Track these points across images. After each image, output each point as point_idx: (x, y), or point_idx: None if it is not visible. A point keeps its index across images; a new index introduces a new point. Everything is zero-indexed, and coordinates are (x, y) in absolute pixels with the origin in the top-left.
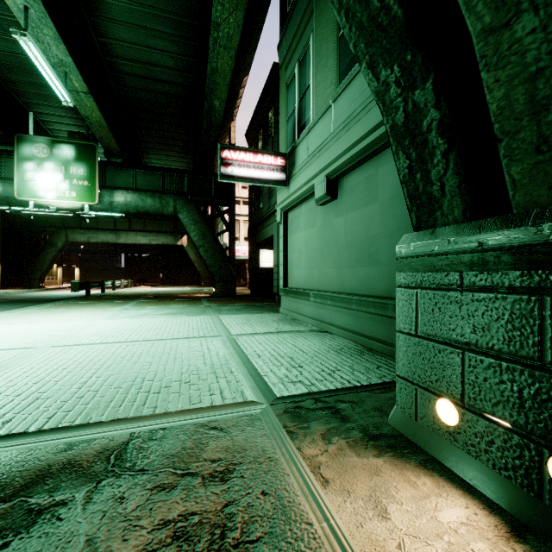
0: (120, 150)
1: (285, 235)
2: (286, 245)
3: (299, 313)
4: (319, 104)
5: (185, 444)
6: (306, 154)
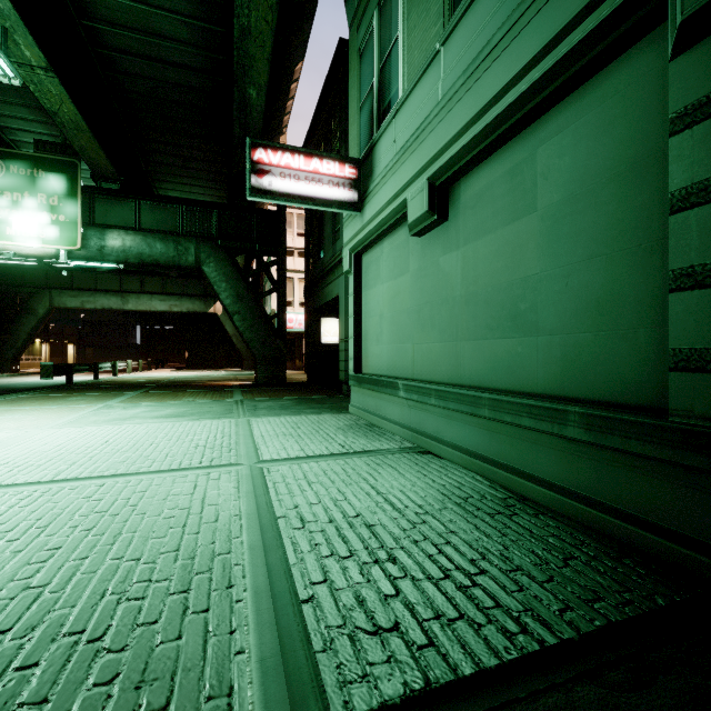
0: (114, 170)
1: (357, 292)
2: (359, 307)
3: (380, 416)
4: (415, 62)
5: None
6: (392, 152)
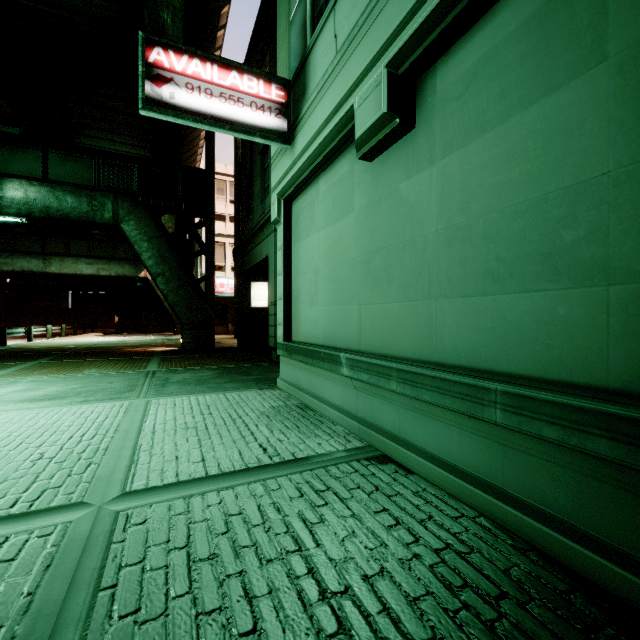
0: (13, 111)
1: (287, 245)
2: (289, 262)
3: (315, 395)
4: None
5: None
6: (332, 51)
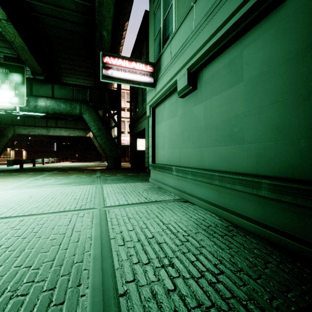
0: (41, 70)
1: (153, 125)
2: (154, 132)
3: (164, 183)
4: (181, 14)
5: None
6: (170, 58)
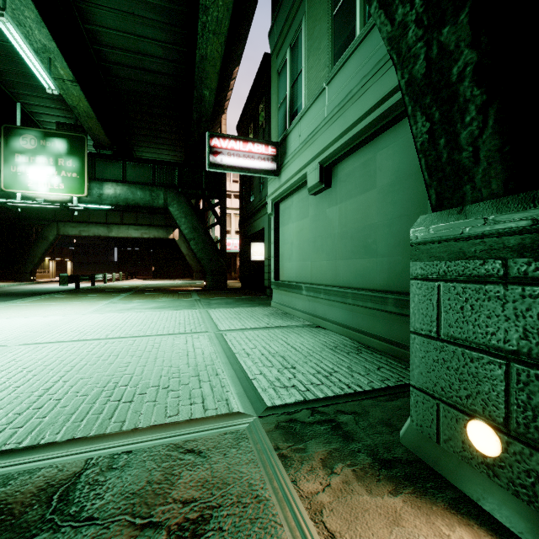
0: (109, 142)
1: (277, 227)
2: (277, 237)
3: (291, 307)
4: (312, 89)
5: (151, 476)
6: (298, 142)
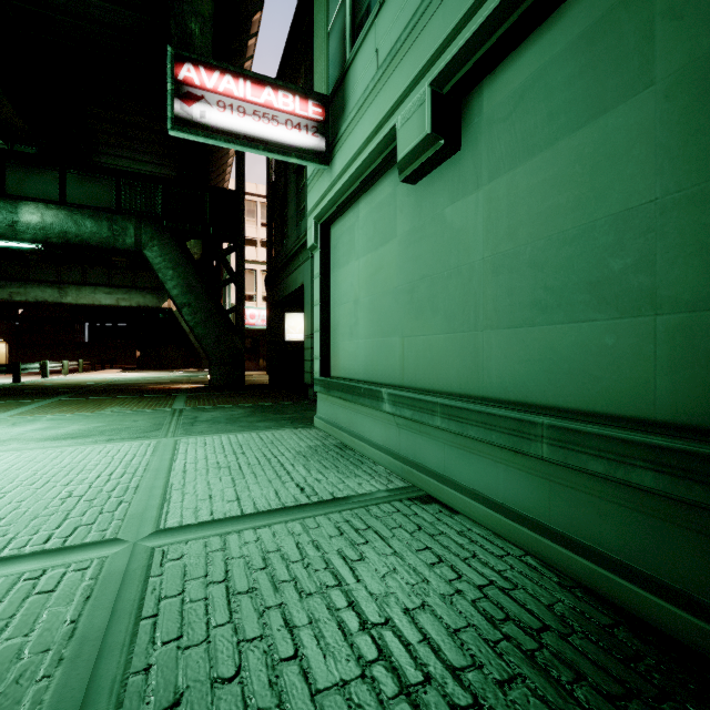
0: (28, 129)
1: (325, 272)
2: (327, 291)
3: (355, 434)
4: None
5: None
6: (373, 67)
